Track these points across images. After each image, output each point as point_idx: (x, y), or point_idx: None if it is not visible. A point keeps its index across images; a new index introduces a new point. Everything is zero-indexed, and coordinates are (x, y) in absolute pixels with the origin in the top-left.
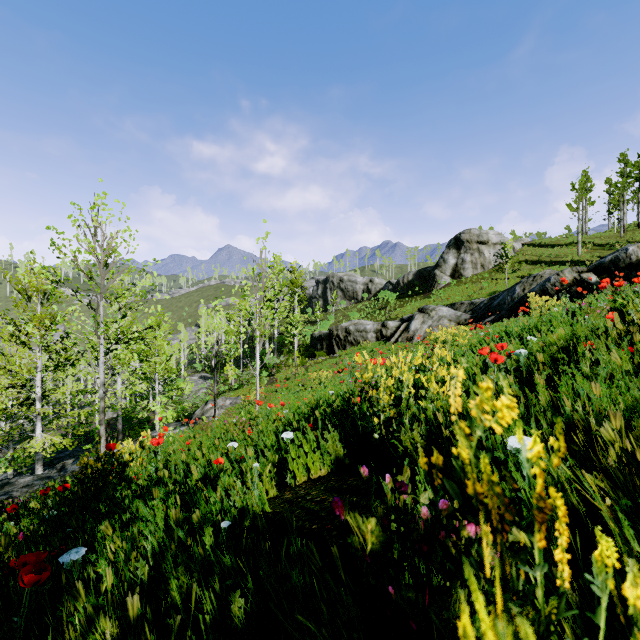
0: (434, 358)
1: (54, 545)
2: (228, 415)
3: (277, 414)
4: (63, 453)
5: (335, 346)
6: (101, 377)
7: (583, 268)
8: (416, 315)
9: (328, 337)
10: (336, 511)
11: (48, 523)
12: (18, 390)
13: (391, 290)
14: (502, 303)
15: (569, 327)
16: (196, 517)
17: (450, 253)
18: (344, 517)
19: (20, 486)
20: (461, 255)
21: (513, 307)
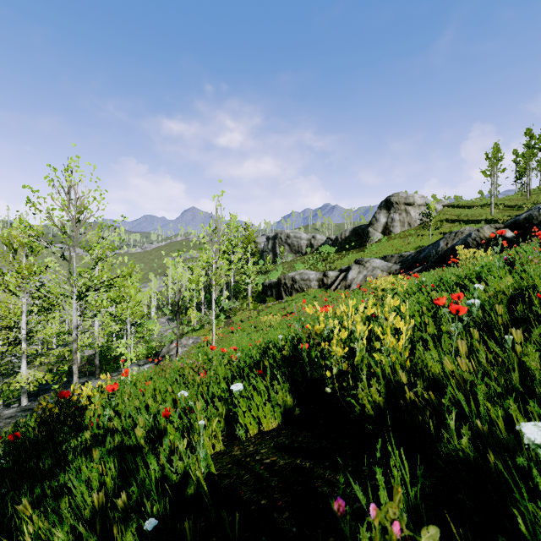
0: (386, 308)
1: None
2: (187, 355)
3: (230, 356)
4: (48, 385)
5: (283, 293)
6: (74, 321)
7: (500, 225)
8: (353, 266)
9: (277, 285)
10: None
11: None
12: (6, 331)
13: (331, 245)
14: (428, 256)
15: (516, 276)
16: (120, 505)
17: (381, 213)
18: None
19: (4, 417)
20: (391, 215)
21: (438, 259)
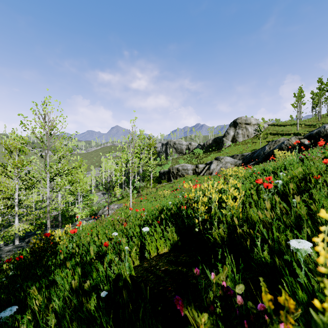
0: (229, 185)
1: (3, 299)
2: (115, 214)
3: (141, 214)
4: (30, 233)
5: (171, 177)
6: (48, 194)
7: (301, 136)
8: (213, 161)
9: (168, 173)
10: (177, 306)
11: (10, 278)
12: (6, 200)
13: (200, 148)
14: (258, 155)
15: (304, 167)
16: (87, 286)
17: (231, 129)
18: (184, 313)
19: (6, 251)
20: (236, 130)
21: (264, 157)
